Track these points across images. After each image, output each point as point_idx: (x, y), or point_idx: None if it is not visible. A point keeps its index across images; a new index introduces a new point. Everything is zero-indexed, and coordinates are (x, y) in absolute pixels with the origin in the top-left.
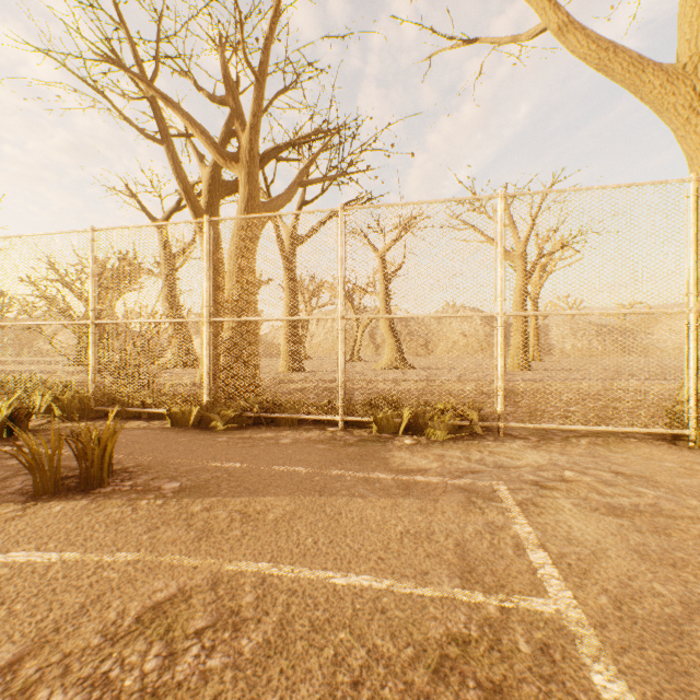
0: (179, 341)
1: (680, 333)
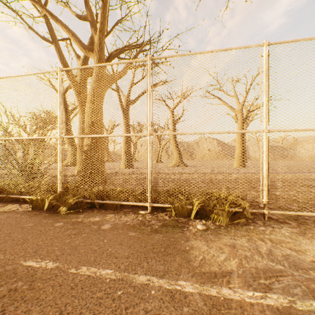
0: (72, 153)
1: (309, 149)
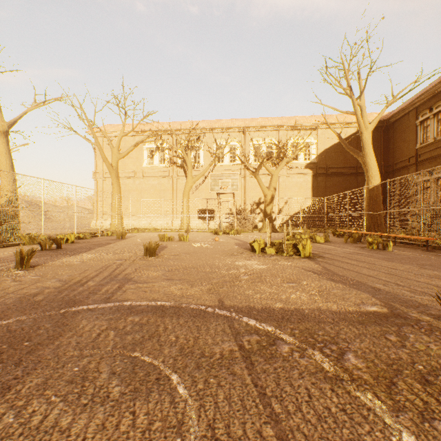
0: None
1: None
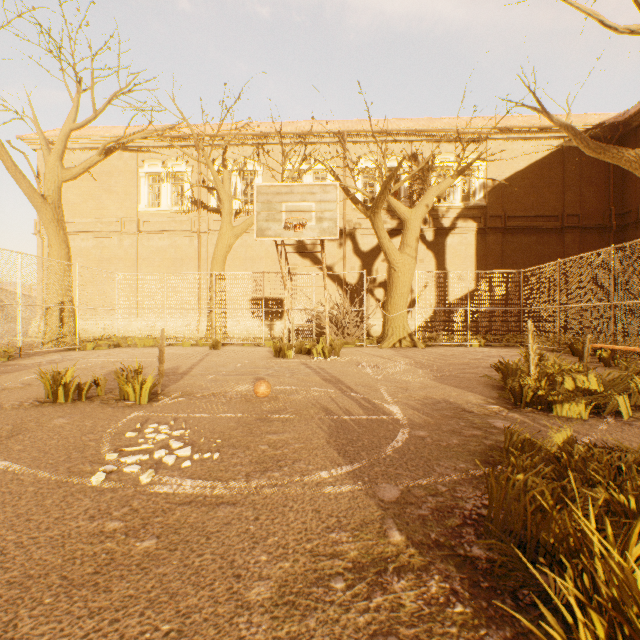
0: None
1: None
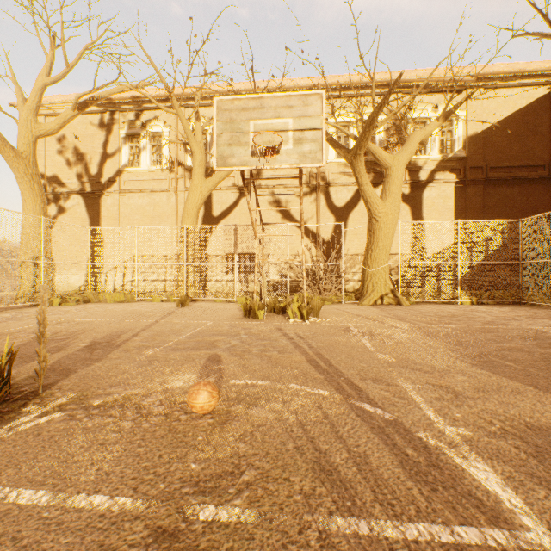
0: None
1: None
